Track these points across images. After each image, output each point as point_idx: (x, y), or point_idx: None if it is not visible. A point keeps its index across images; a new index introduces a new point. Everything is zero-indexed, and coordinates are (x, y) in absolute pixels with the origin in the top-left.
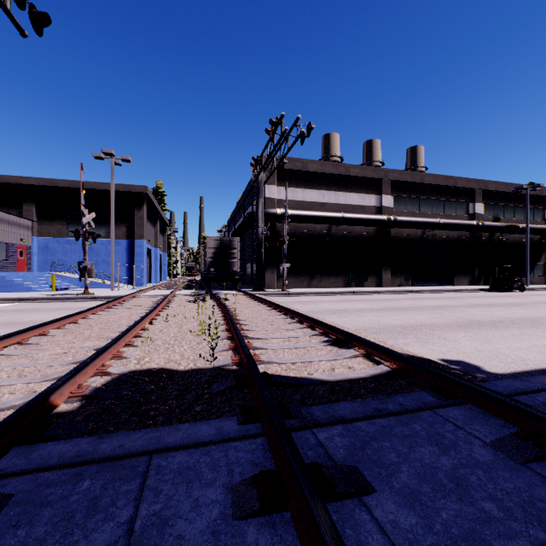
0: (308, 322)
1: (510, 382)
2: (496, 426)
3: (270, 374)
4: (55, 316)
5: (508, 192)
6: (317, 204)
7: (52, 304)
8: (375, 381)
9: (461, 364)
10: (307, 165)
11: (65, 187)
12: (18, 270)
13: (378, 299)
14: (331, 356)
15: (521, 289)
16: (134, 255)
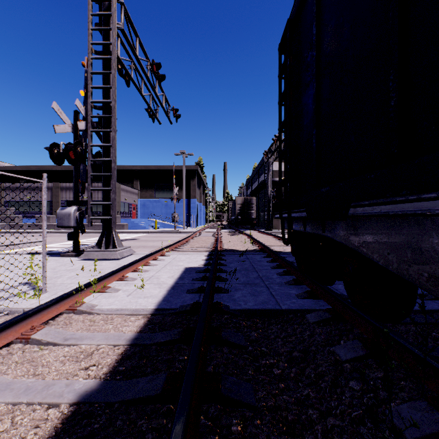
0: None
1: None
2: None
3: None
4: (174, 239)
5: None
6: None
7: (163, 234)
8: None
9: None
10: None
11: (154, 169)
12: (132, 217)
13: None
14: None
15: None
16: (190, 208)
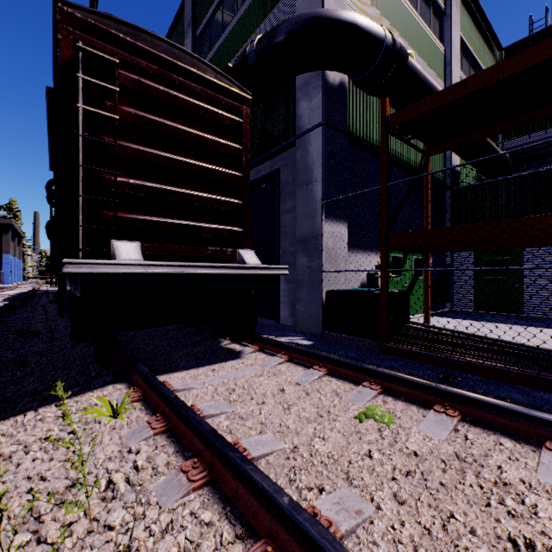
0: None
1: None
2: None
3: None
4: None
5: None
6: None
7: None
8: None
9: None
10: None
11: None
12: None
13: None
14: None
15: None
16: (1, 264)
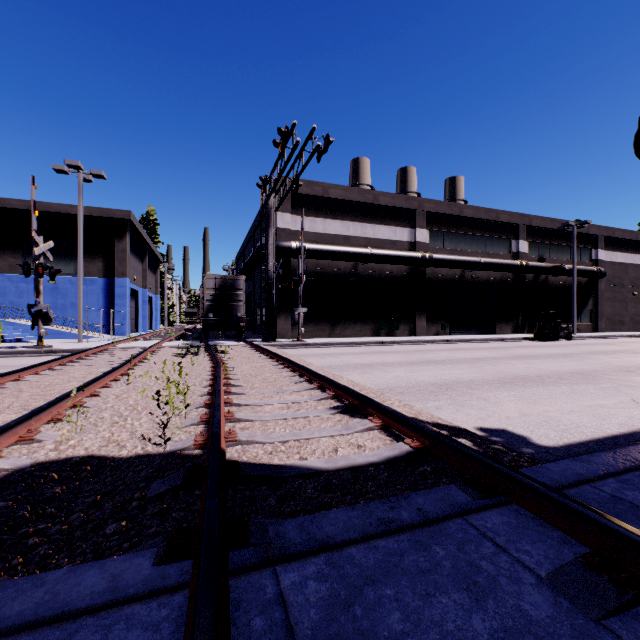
0: (318, 381)
1: (567, 464)
2: (554, 544)
3: (241, 464)
4: None
5: (554, 229)
6: (341, 237)
7: None
8: (390, 468)
9: (503, 435)
10: (329, 191)
11: (19, 209)
12: None
13: (410, 351)
14: (337, 429)
15: (568, 338)
16: (113, 297)
